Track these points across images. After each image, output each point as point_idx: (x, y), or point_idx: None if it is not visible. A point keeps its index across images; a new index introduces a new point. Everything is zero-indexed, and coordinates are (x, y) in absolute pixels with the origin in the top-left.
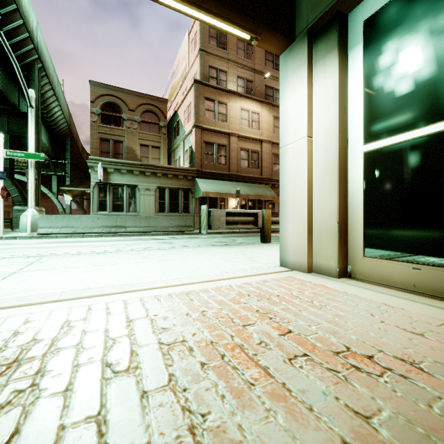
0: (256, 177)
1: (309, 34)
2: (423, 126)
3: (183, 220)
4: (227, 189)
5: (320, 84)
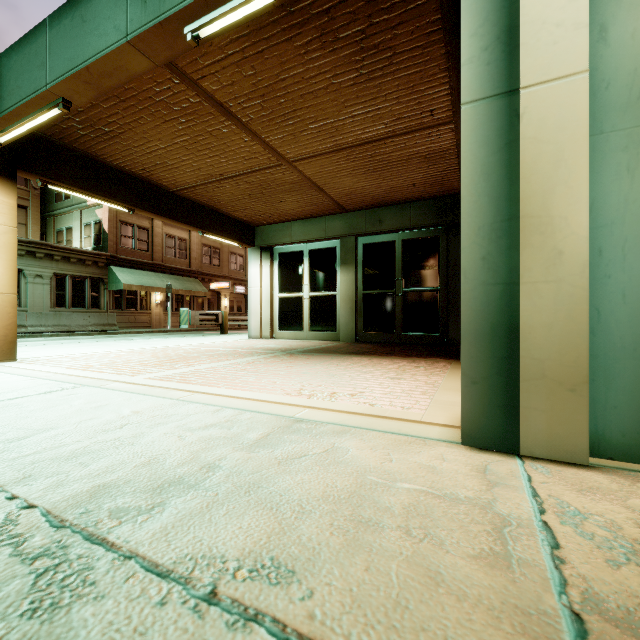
0: (184, 269)
1: (260, 248)
2: (292, 293)
3: (104, 318)
4: (153, 282)
5: (264, 268)
